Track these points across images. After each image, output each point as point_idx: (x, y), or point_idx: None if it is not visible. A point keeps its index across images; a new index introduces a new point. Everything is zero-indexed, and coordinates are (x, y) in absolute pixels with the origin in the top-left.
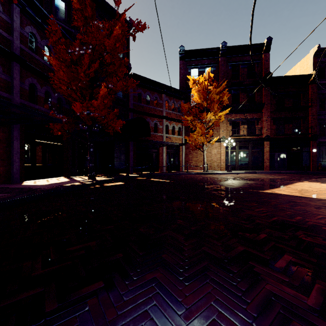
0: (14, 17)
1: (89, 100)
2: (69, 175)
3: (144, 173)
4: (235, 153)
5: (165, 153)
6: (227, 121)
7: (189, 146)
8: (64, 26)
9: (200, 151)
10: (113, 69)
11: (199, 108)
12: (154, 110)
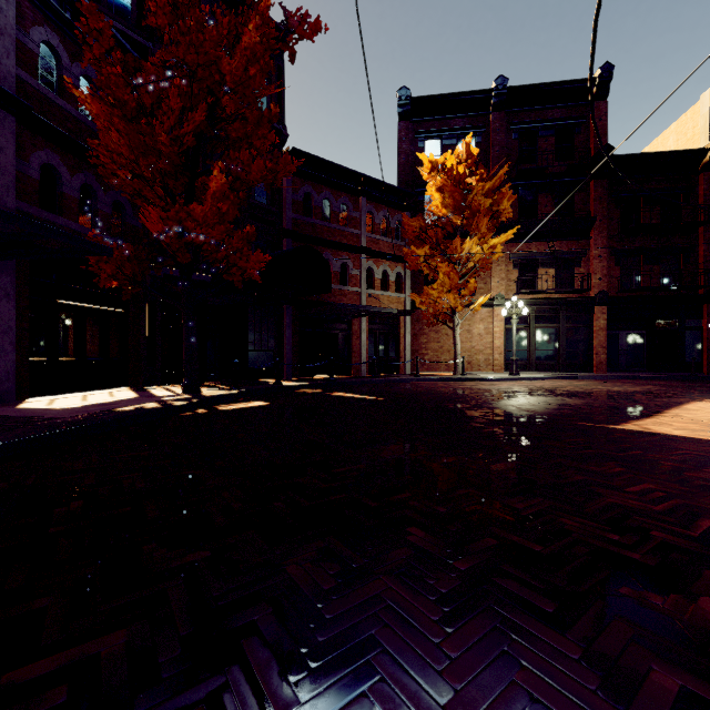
0: None
1: (186, 204)
2: (140, 385)
3: (317, 378)
4: (527, 333)
5: (367, 332)
6: (508, 259)
7: (421, 316)
8: (129, 33)
9: (446, 328)
10: (243, 130)
11: (445, 229)
12: (341, 234)
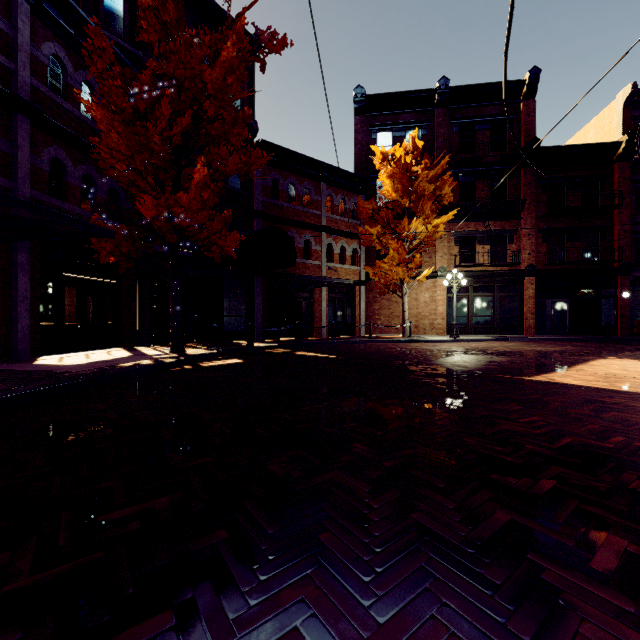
0: (17, 23)
1: (173, 192)
2: (132, 345)
3: (284, 340)
4: (466, 300)
5: (327, 299)
6: (450, 236)
7: (374, 286)
8: (122, 43)
9: (396, 296)
10: (221, 129)
11: (395, 211)
12: (304, 215)
